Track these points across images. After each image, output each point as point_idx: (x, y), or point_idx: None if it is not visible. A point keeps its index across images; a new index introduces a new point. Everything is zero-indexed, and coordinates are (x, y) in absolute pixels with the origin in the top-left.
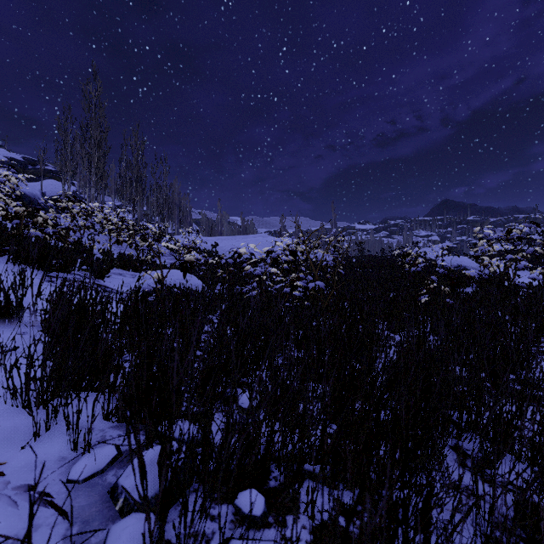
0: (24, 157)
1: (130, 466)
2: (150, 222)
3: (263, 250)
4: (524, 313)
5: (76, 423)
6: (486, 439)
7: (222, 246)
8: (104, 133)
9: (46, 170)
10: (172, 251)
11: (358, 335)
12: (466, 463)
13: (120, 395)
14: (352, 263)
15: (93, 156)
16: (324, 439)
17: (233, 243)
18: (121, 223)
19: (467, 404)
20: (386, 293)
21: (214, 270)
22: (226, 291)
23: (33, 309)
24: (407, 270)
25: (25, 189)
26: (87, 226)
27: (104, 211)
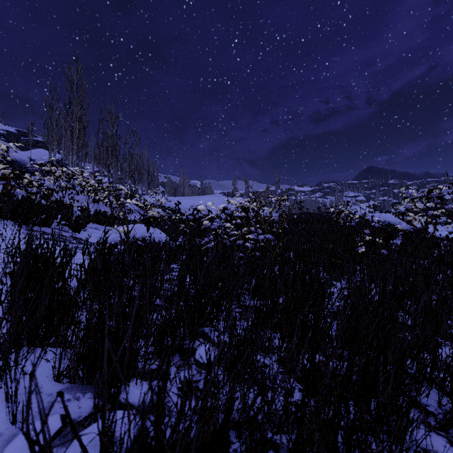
0: (17, 130)
1: (71, 446)
2: (124, 184)
3: (219, 207)
4: (449, 262)
5: (14, 394)
6: (452, 399)
7: (184, 204)
8: (84, 109)
9: (36, 141)
10: (141, 208)
11: (306, 283)
12: (429, 422)
13: (71, 355)
14: (294, 219)
15: (74, 129)
16: (288, 407)
17: (193, 202)
18: (98, 185)
19: (414, 352)
20: (326, 245)
21: (177, 225)
22: (187, 243)
23: (4, 261)
24: (342, 225)
25: (15, 155)
26: (69, 187)
27: (84, 174)
